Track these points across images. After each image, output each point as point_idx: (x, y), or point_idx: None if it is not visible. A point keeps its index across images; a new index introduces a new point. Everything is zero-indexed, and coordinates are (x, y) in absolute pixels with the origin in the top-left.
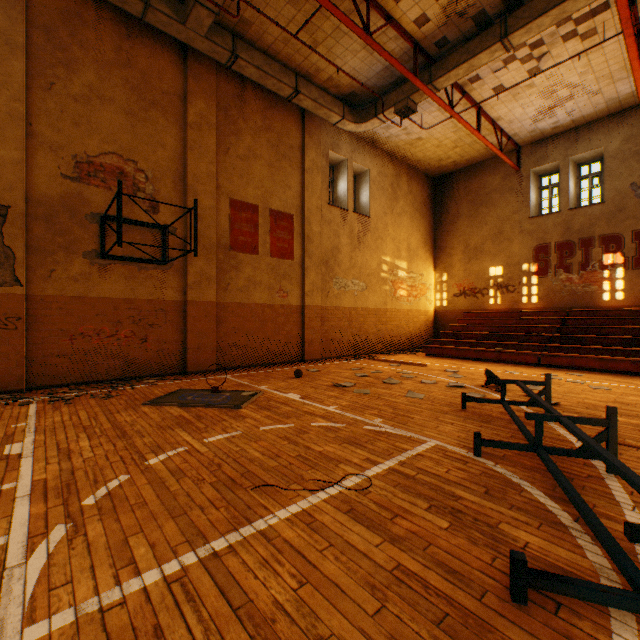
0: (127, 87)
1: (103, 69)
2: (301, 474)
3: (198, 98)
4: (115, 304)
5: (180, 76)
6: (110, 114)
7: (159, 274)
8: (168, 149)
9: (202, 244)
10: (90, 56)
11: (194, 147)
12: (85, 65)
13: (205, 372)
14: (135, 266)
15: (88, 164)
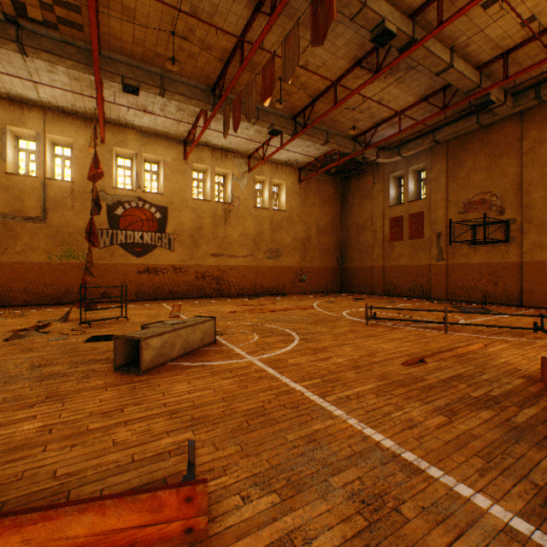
0: (485, 157)
1: (474, 156)
2: (408, 315)
3: (530, 132)
4: (479, 266)
5: (518, 127)
6: (477, 175)
7: (503, 248)
8: (509, 175)
9: (533, 224)
10: (468, 155)
11: (527, 165)
12: (466, 161)
13: (536, 308)
14: (489, 246)
15: (467, 204)
